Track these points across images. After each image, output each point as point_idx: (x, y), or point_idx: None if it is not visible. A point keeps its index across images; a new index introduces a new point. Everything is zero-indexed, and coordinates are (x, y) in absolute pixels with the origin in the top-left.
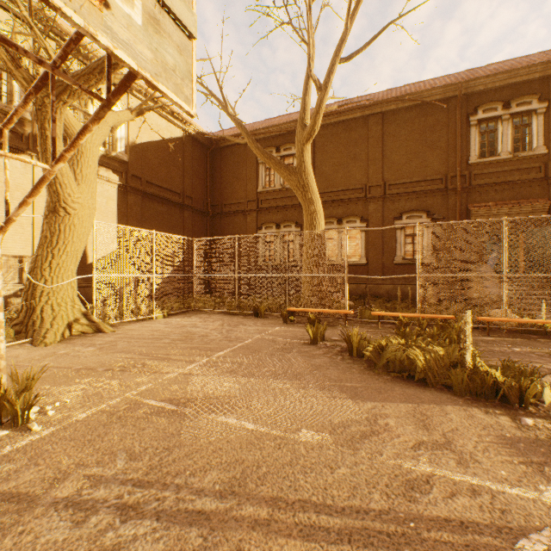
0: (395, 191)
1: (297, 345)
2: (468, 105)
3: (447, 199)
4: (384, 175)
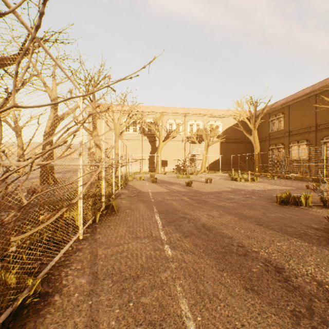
0: (320, 127)
1: None
2: None
3: None
4: (316, 121)
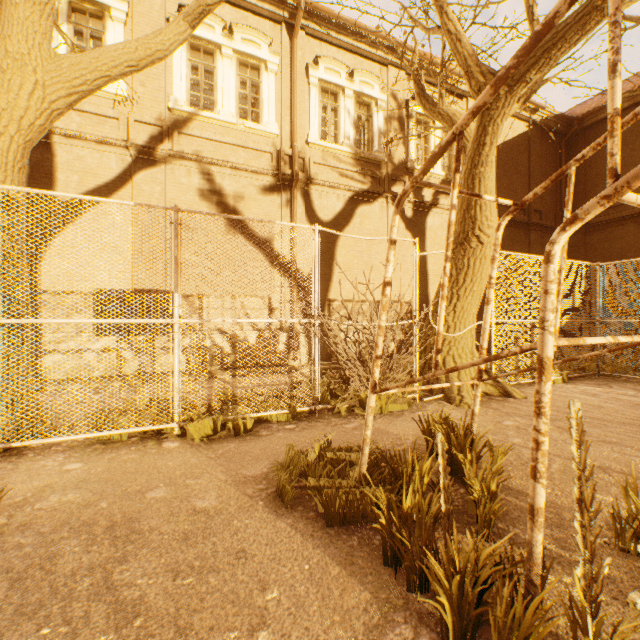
0: None
1: None
2: None
3: None
4: None
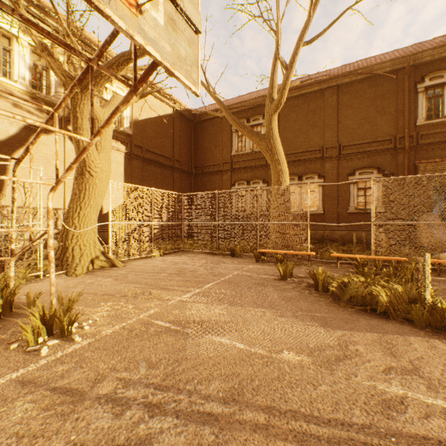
0: (349, 151)
1: (269, 280)
2: (416, 74)
3: (396, 157)
4: (339, 138)
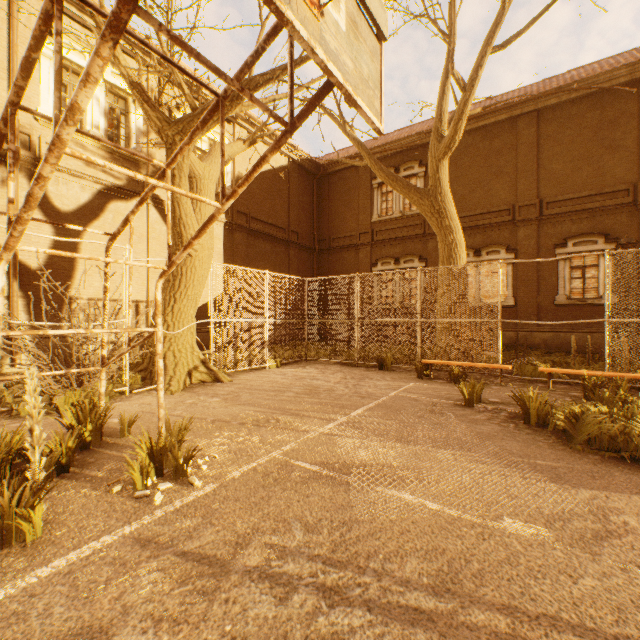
0: (556, 210)
1: (447, 407)
2: None
3: (636, 216)
4: (539, 190)
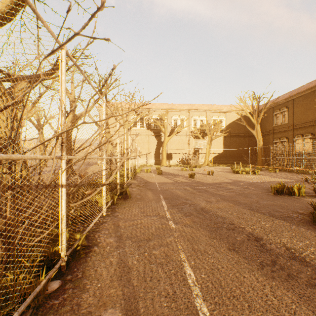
0: None
1: None
2: None
3: None
4: None
